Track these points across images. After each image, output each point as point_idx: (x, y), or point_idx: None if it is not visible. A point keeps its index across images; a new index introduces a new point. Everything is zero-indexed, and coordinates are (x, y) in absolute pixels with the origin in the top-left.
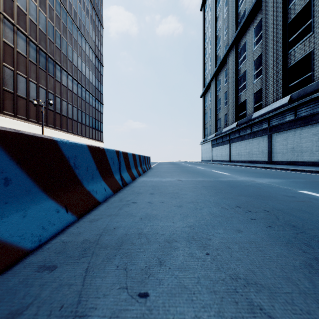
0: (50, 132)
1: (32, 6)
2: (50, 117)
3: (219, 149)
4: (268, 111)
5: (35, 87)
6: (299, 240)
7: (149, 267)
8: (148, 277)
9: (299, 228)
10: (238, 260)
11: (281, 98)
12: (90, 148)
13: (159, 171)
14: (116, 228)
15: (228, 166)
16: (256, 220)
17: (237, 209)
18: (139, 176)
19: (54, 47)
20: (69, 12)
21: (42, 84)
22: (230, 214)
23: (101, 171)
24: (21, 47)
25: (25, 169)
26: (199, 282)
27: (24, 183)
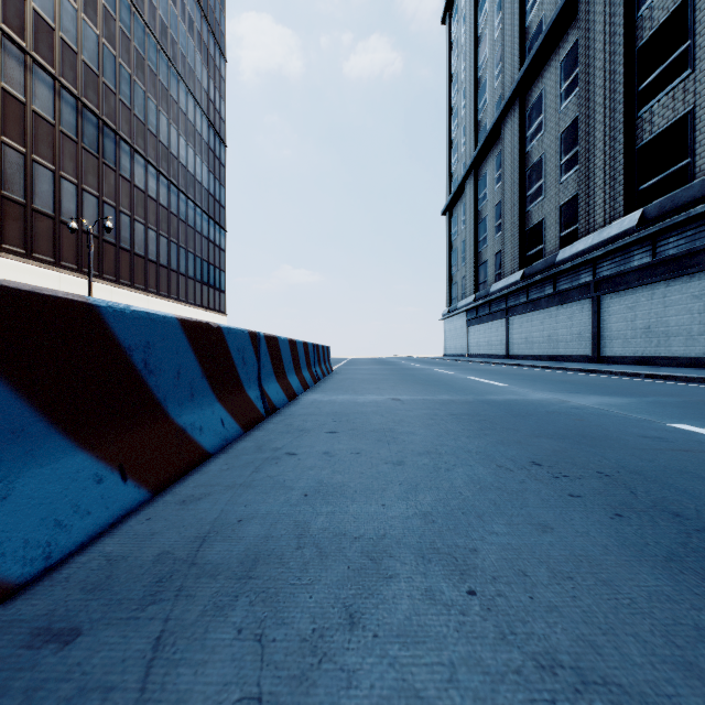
0: (108, 293)
1: (66, 10)
2: (108, 259)
3: (483, 330)
4: (592, 245)
5: (73, 192)
6: (696, 552)
7: (323, 632)
8: (318, 665)
9: (690, 520)
10: (551, 610)
11: (621, 217)
12: (187, 326)
13: (351, 379)
14: (245, 519)
15: (504, 368)
16: (584, 499)
17: (533, 469)
18: (304, 390)
19: (117, 103)
20: (149, 24)
21: (90, 186)
22: (519, 482)
23: (213, 380)
24: (43, 102)
25: (8, 377)
26: (453, 679)
27: (5, 411)
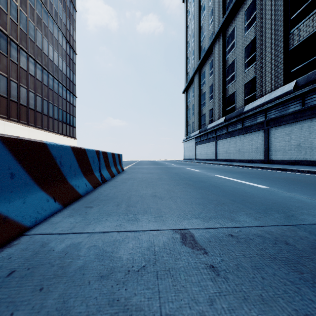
0: (1, 124)
1: None
2: (2, 106)
3: (204, 147)
4: (265, 101)
5: None
6: None
7: None
8: None
9: None
10: None
11: (282, 86)
12: None
13: (132, 180)
14: None
15: (225, 167)
16: None
17: None
18: (65, 204)
19: (8, 19)
20: None
21: None
22: None
23: None
24: None
25: None
26: None
27: None
